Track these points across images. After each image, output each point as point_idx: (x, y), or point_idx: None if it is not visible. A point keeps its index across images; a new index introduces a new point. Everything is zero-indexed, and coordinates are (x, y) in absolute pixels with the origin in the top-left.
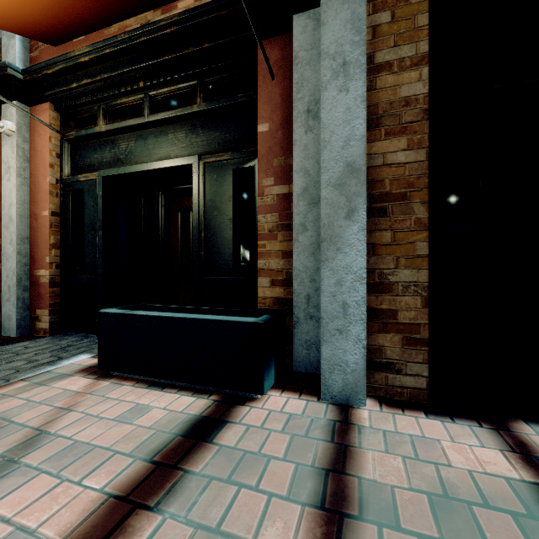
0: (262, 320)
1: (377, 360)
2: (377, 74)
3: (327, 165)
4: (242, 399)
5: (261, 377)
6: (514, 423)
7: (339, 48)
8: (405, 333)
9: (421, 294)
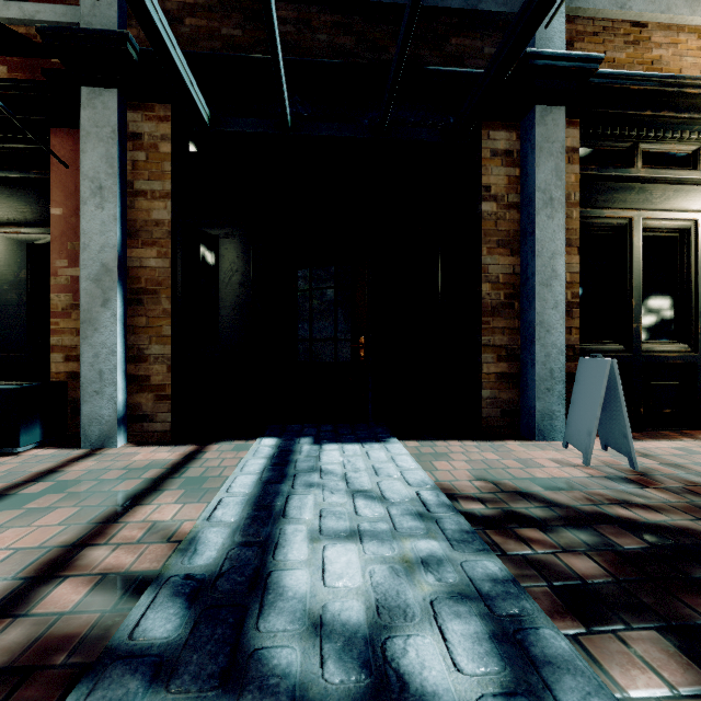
0: (19, 386)
1: (136, 414)
2: (136, 198)
3: (87, 263)
4: (1, 455)
5: (17, 433)
6: (217, 443)
7: (97, 175)
8: (156, 392)
9: (167, 363)
